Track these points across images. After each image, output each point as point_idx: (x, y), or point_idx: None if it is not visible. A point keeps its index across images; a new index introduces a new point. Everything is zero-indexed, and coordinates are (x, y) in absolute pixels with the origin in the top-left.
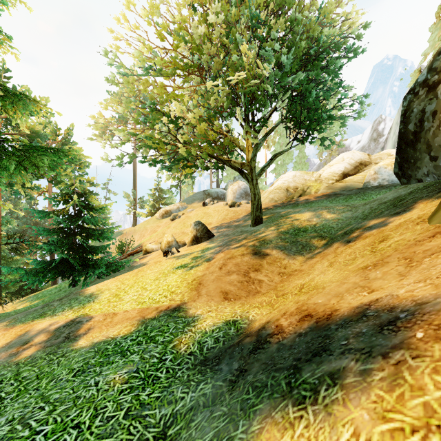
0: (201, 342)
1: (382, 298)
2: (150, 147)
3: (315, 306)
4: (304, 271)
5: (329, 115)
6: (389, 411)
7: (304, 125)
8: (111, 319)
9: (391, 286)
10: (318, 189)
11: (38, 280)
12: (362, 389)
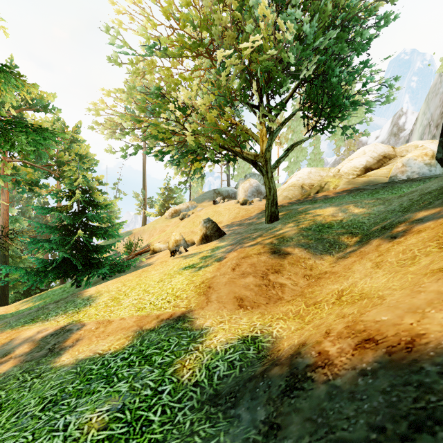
0: (210, 367)
1: None
2: (156, 138)
3: (378, 326)
4: (338, 273)
5: (353, 100)
6: None
7: (324, 113)
8: (104, 328)
9: None
10: (336, 184)
11: (39, 280)
12: None
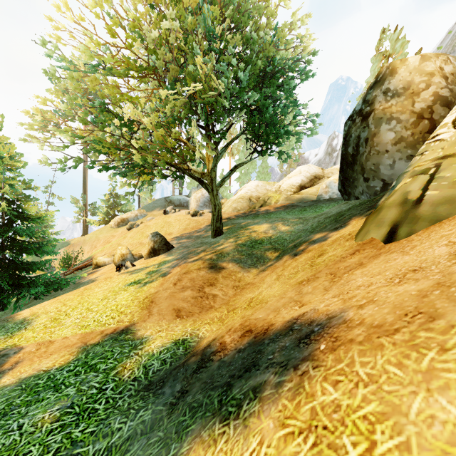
0: (147, 366)
1: (307, 312)
2: (100, 151)
3: (256, 322)
4: (255, 284)
5: (286, 130)
6: (288, 418)
7: (264, 138)
8: (46, 348)
9: (316, 301)
10: (277, 199)
11: None
12: (273, 400)
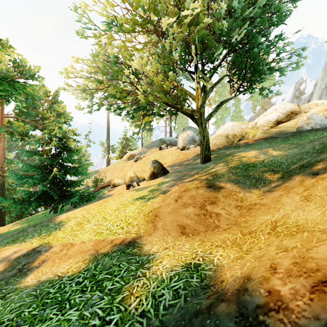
0: (156, 296)
1: None
2: (114, 97)
3: None
4: (267, 205)
5: (269, 67)
6: None
7: (246, 77)
8: (66, 251)
9: None
10: (254, 134)
11: (25, 208)
12: None
